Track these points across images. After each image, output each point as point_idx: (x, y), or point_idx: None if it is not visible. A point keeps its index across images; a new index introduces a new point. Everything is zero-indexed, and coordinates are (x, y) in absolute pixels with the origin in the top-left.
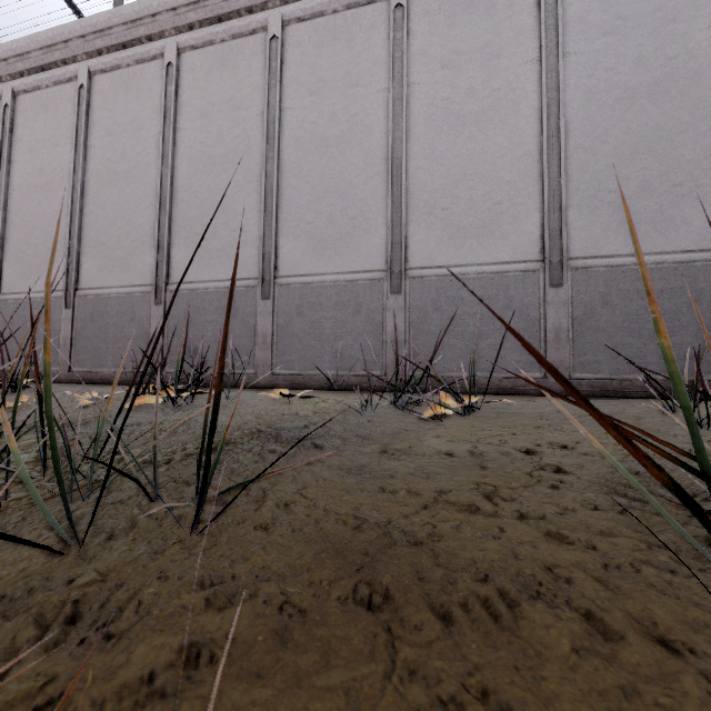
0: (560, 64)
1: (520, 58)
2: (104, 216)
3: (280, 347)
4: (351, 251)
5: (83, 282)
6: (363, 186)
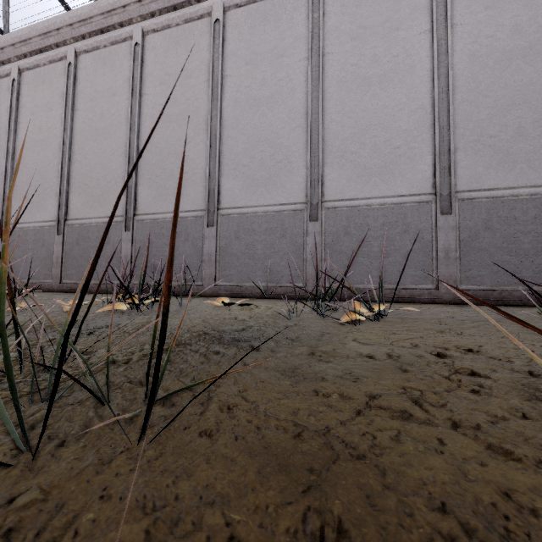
0: (449, 34)
1: (415, 30)
2: (87, 163)
3: (222, 264)
4: (278, 188)
5: (71, 214)
6: (288, 136)
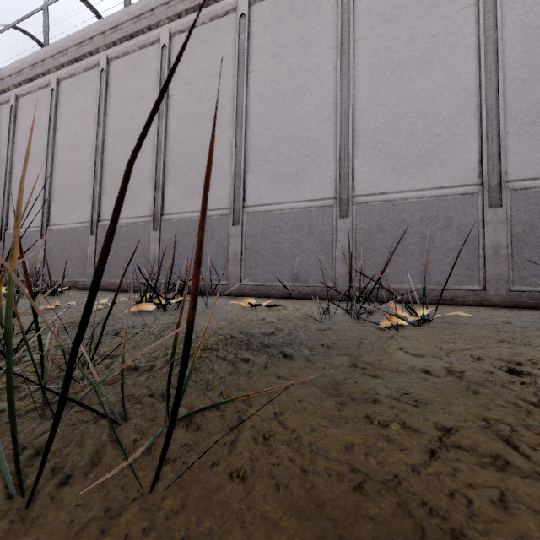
0: (498, 5)
1: (458, 5)
2: (118, 165)
3: (247, 263)
4: (305, 183)
5: (103, 215)
6: (315, 128)
